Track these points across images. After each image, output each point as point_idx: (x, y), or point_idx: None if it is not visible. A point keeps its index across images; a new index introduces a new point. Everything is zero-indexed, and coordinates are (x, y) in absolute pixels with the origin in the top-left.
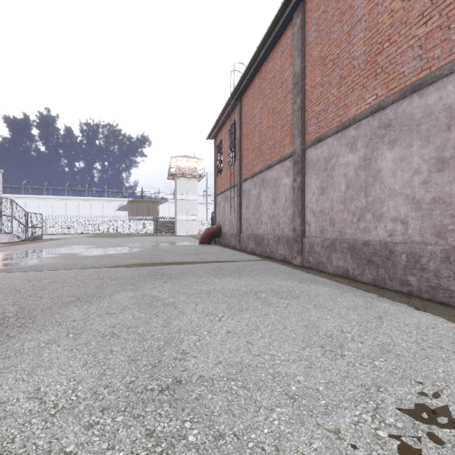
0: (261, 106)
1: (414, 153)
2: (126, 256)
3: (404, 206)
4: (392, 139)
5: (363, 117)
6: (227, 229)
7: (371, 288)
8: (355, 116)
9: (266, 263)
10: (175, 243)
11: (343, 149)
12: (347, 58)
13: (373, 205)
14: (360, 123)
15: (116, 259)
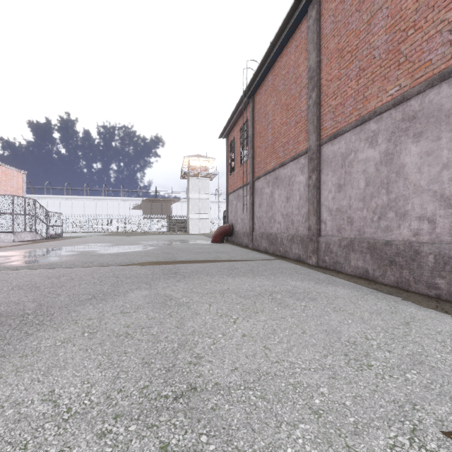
0: (274, 103)
1: (442, 147)
2: (141, 254)
3: (432, 203)
4: (418, 132)
5: (385, 110)
6: (239, 227)
7: (394, 290)
8: (375, 109)
9: (280, 262)
10: (188, 241)
11: (362, 144)
12: (366, 49)
13: (396, 203)
14: (381, 116)
15: (130, 257)
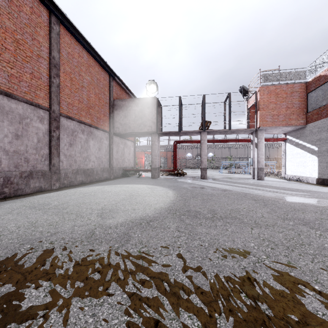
0: None
1: (5, 126)
2: None
3: (0, 152)
4: None
5: None
6: None
7: None
8: None
9: None
10: None
11: None
12: None
13: None
14: None
15: None
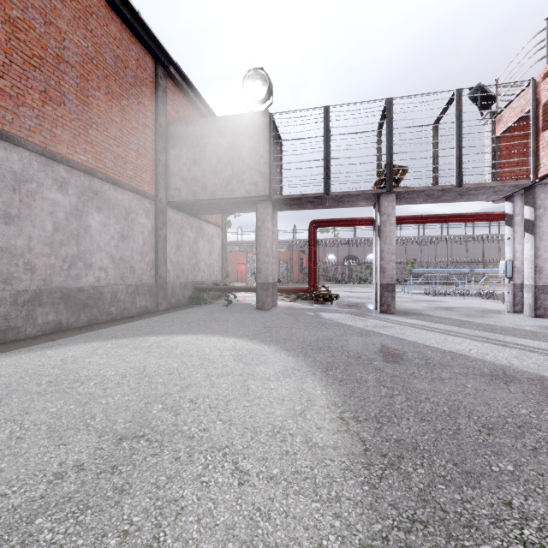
0: None
1: None
2: None
3: None
4: None
5: None
6: None
7: None
8: None
9: None
10: None
11: None
12: None
13: None
14: None
15: None
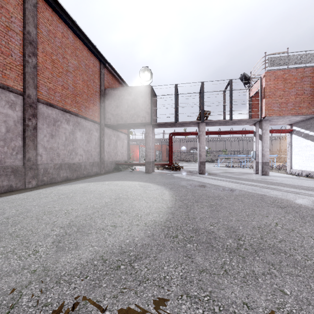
0: None
1: None
2: None
3: None
4: None
5: None
6: None
7: None
8: None
9: None
10: None
11: None
12: None
13: None
14: None
15: None
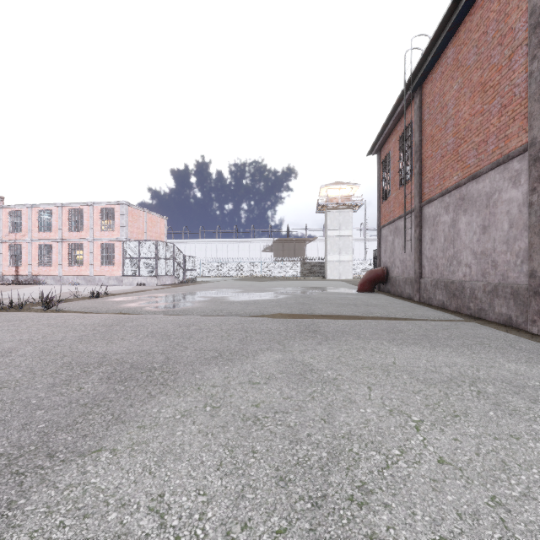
0: (458, 88)
1: None
2: (272, 303)
3: None
4: None
5: None
6: (397, 272)
7: None
8: None
9: (473, 326)
10: (327, 289)
11: None
12: None
13: None
14: None
15: (261, 307)
